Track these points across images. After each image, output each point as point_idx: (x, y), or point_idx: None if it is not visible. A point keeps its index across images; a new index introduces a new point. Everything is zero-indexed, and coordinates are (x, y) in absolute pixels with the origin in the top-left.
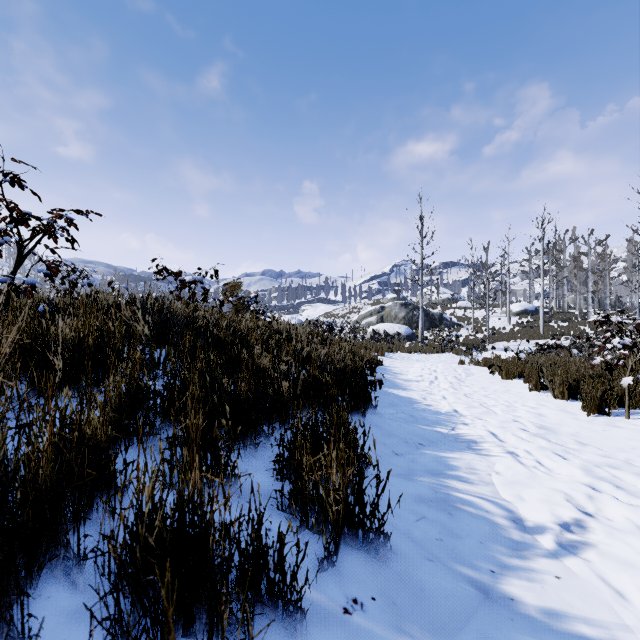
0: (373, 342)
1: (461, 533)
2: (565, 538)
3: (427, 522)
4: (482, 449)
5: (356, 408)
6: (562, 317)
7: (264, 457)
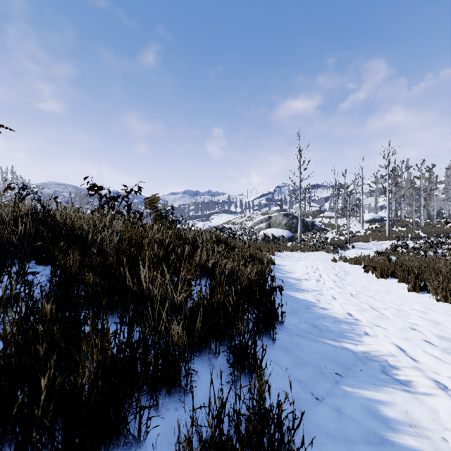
0: (265, 244)
1: None
2: None
3: None
4: (408, 381)
5: (263, 329)
6: (401, 224)
7: None
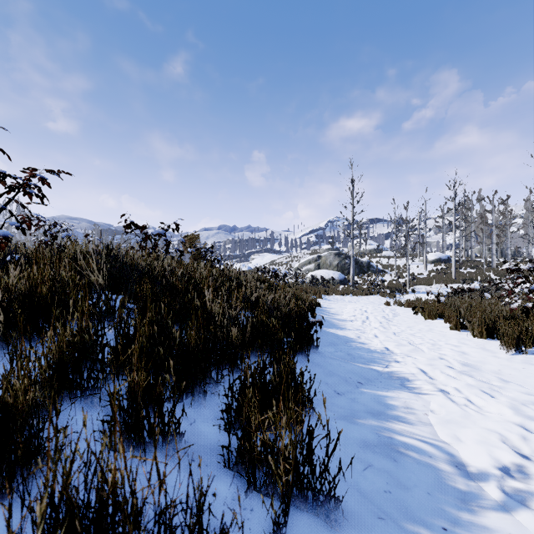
0: (312, 286)
1: (408, 483)
2: (511, 487)
3: (374, 471)
4: (416, 387)
5: (300, 349)
6: (470, 265)
7: (213, 404)
